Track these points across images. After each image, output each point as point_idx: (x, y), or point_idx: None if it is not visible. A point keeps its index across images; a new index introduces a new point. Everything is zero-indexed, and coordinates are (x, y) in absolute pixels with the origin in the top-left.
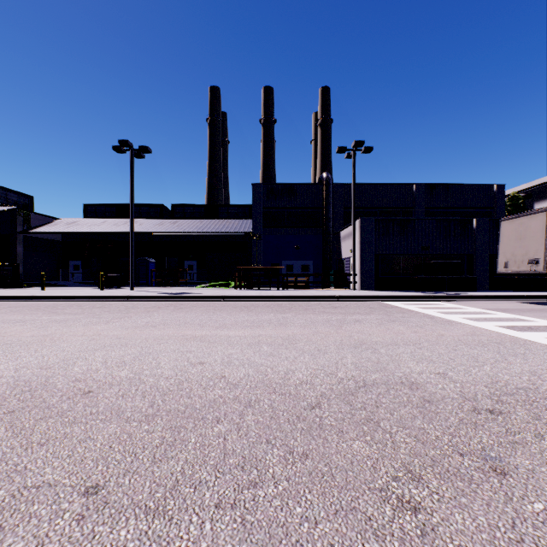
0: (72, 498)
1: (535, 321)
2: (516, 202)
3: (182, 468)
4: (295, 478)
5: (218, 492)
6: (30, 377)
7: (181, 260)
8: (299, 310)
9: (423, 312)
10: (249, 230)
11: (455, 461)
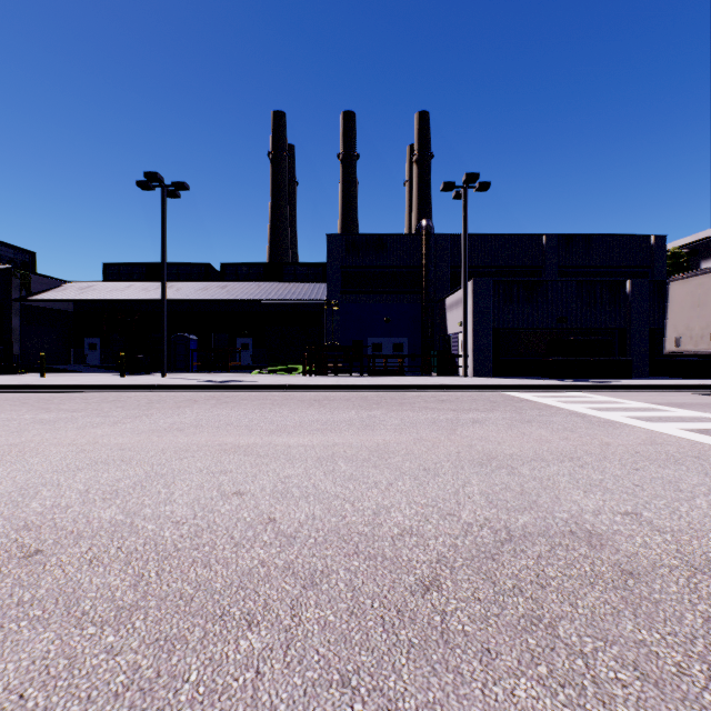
0: None
1: None
2: (678, 260)
3: None
4: None
5: None
6: None
7: (233, 337)
8: (392, 405)
9: (567, 408)
10: (324, 297)
11: None
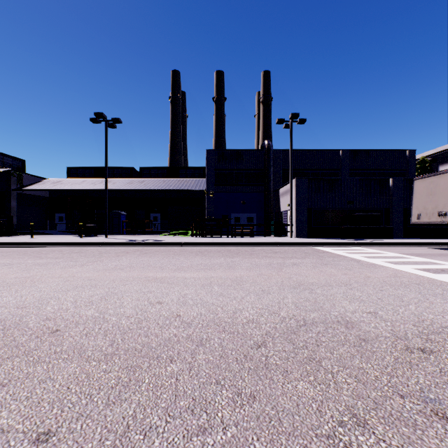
0: (21, 447)
1: (446, 264)
2: (424, 165)
3: (134, 412)
4: (243, 423)
5: (167, 440)
6: (6, 316)
7: (148, 213)
8: (245, 255)
9: (350, 256)
10: (204, 188)
11: (396, 404)
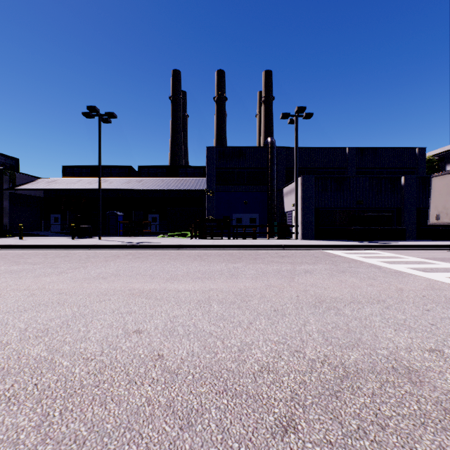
0: None
1: None
2: (431, 164)
3: None
4: None
5: None
6: None
7: (146, 213)
8: (249, 259)
9: (367, 261)
10: (204, 187)
11: None
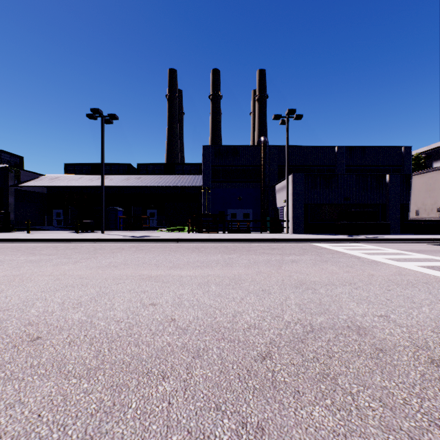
0: None
1: None
2: (418, 161)
3: None
4: None
5: None
6: None
7: (144, 209)
8: (242, 251)
9: (349, 253)
10: (200, 184)
11: (437, 439)
